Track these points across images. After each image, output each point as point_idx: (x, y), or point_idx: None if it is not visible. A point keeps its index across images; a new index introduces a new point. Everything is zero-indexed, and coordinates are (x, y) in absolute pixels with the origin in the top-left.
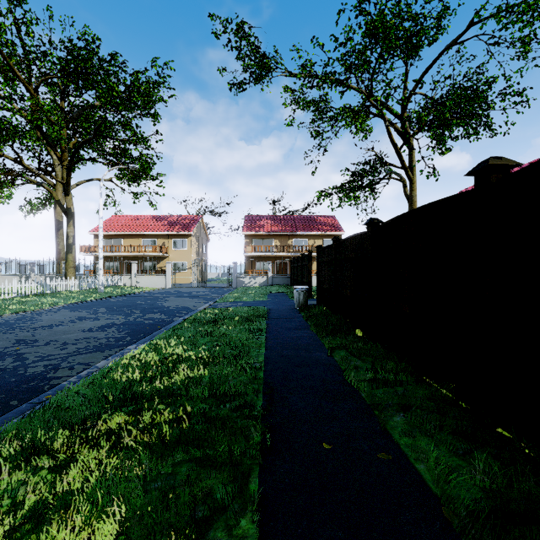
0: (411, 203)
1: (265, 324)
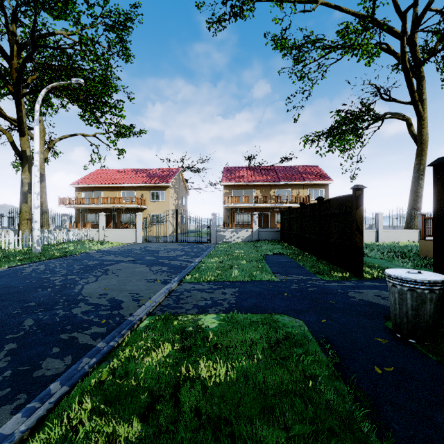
0: (421, 143)
1: None
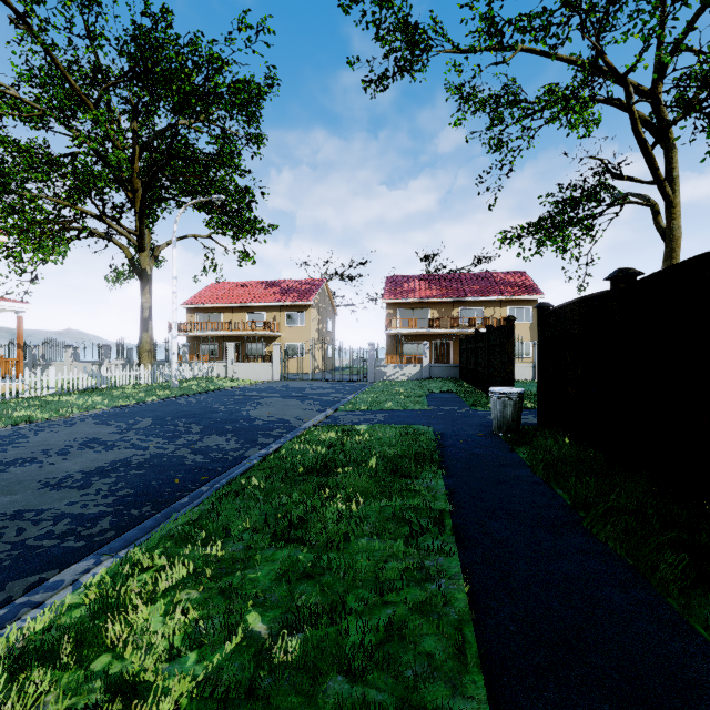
0: (670, 241)
1: (443, 492)
